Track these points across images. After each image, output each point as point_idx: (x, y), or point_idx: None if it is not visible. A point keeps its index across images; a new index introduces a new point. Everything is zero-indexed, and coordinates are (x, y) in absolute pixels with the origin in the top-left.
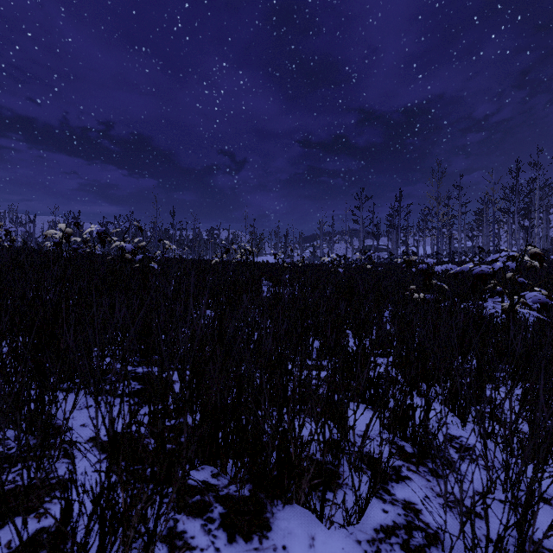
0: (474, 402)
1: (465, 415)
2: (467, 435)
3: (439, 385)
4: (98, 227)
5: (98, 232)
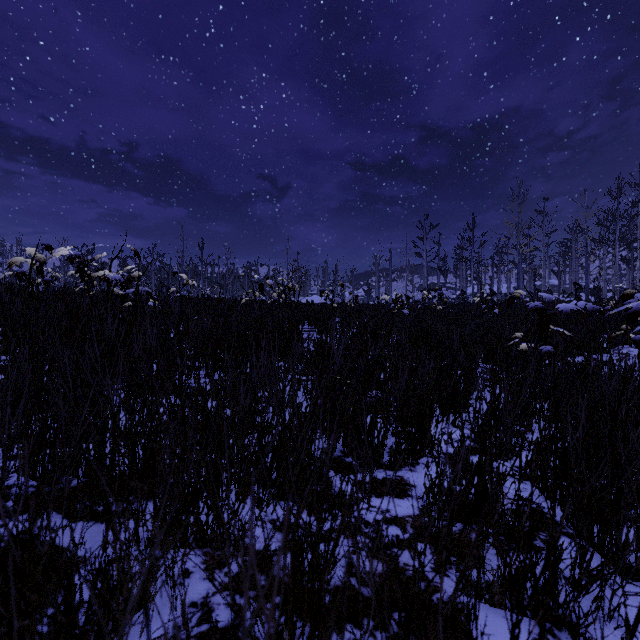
0: None
1: None
2: None
3: None
4: (117, 263)
5: (71, 256)
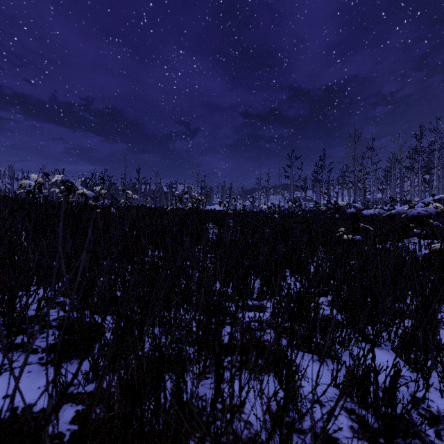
0: (441, 359)
1: (428, 372)
2: (433, 397)
3: (386, 331)
4: (79, 182)
5: (63, 180)
